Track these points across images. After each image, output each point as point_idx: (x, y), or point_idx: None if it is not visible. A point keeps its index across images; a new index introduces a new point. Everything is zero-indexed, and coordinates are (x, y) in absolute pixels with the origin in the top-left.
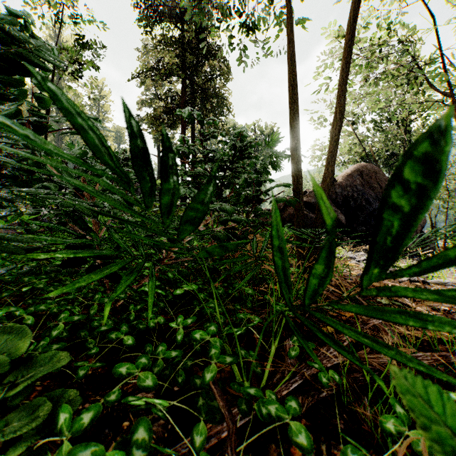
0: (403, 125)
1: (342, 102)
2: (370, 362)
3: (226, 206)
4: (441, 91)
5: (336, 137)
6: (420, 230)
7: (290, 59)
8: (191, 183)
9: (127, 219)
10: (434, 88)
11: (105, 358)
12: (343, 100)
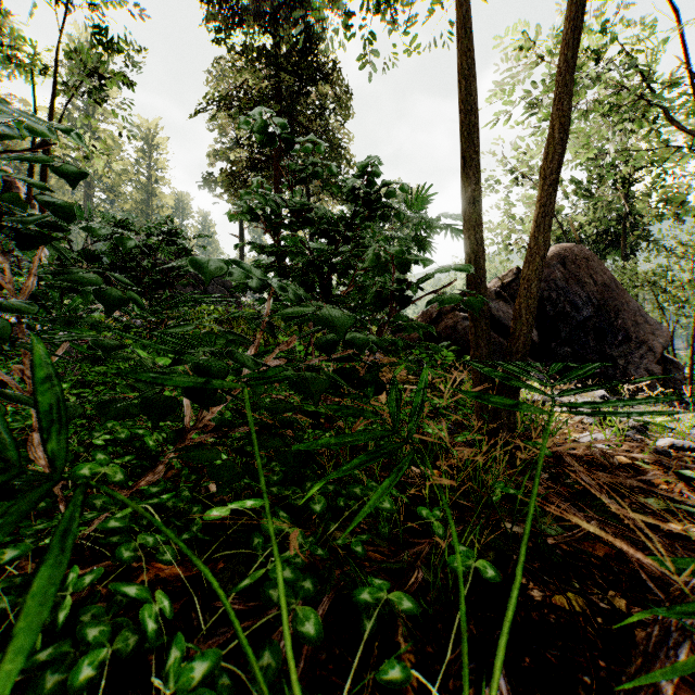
0: (622, 187)
1: (565, 107)
2: None
3: (329, 308)
4: (688, 130)
5: (554, 176)
6: (659, 353)
7: (462, 27)
8: (271, 268)
9: (94, 339)
10: (676, 126)
11: None
12: (568, 102)
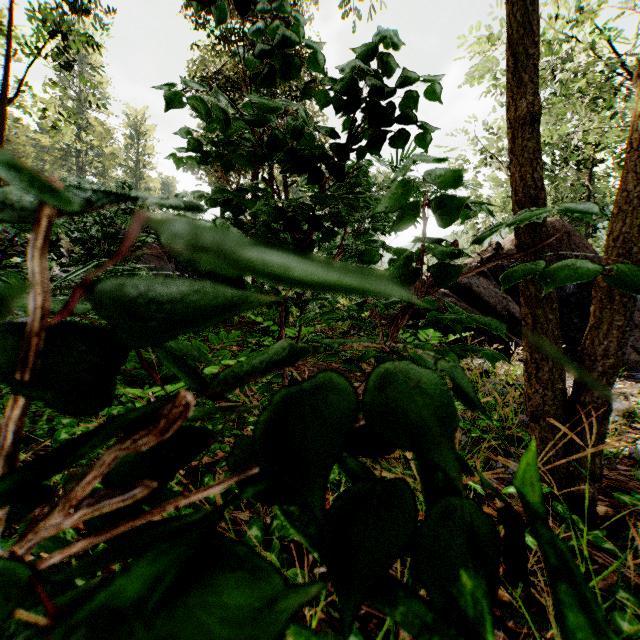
0: (586, 167)
1: None
2: None
3: None
4: None
5: None
6: None
7: None
8: None
9: None
10: None
11: None
12: None
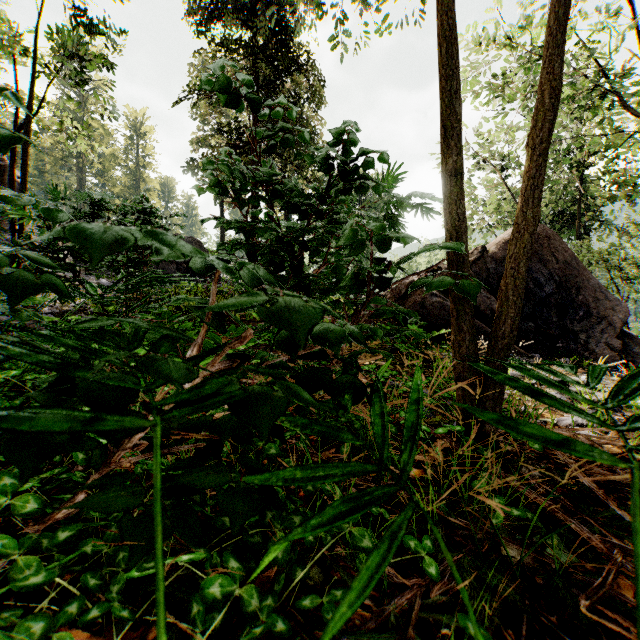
0: (577, 170)
1: (557, 69)
2: None
3: (291, 299)
4: None
5: (544, 144)
6: (619, 327)
7: None
8: (238, 246)
9: None
10: (631, 112)
11: None
12: (560, 64)
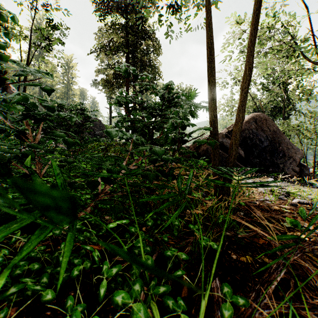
0: (283, 86)
1: (251, 60)
2: (305, 315)
3: (155, 147)
4: (312, 61)
5: (246, 89)
6: (298, 161)
7: (208, 26)
8: (128, 127)
9: (64, 159)
10: (307, 59)
11: (28, 307)
12: (252, 59)
